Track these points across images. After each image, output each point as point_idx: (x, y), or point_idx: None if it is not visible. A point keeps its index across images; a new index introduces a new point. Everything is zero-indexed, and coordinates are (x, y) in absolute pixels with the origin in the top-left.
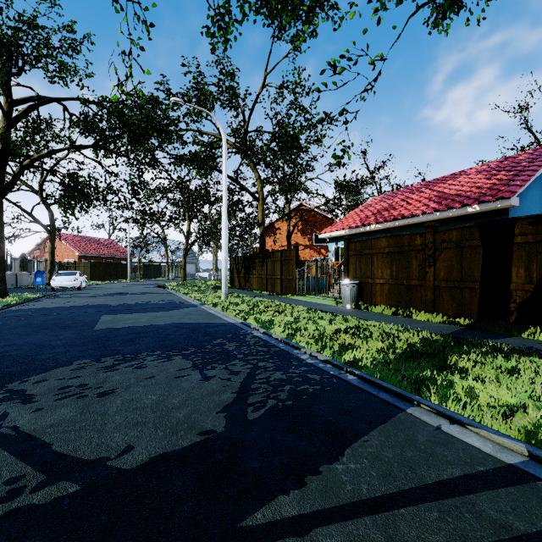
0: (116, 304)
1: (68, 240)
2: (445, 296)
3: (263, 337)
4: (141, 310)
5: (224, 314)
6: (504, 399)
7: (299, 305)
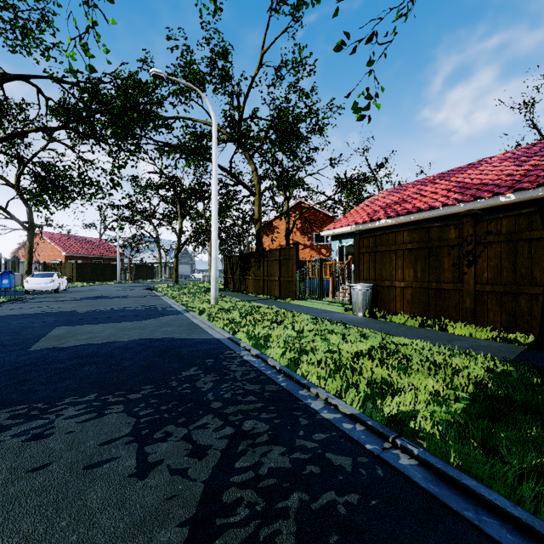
0: (85, 311)
1: (54, 239)
2: (490, 304)
3: (256, 363)
4: (109, 319)
5: (210, 325)
6: None
7: (301, 312)
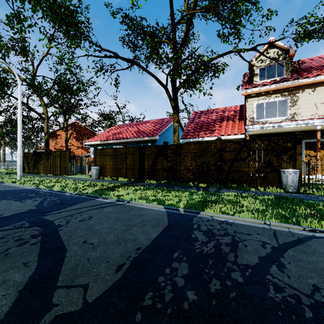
0: None
1: None
2: (129, 171)
3: (49, 191)
4: None
5: (23, 185)
6: (120, 193)
7: (70, 179)
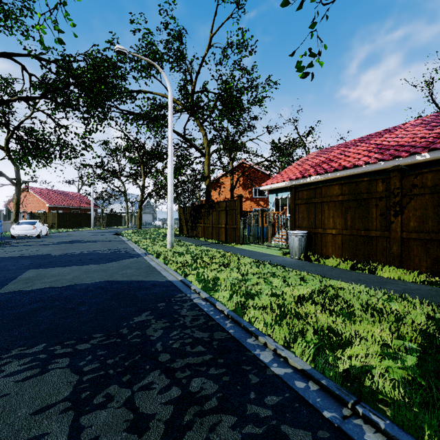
0: (58, 254)
1: (39, 193)
2: (416, 250)
3: (205, 307)
4: (77, 262)
5: (165, 268)
6: None
7: (244, 255)
